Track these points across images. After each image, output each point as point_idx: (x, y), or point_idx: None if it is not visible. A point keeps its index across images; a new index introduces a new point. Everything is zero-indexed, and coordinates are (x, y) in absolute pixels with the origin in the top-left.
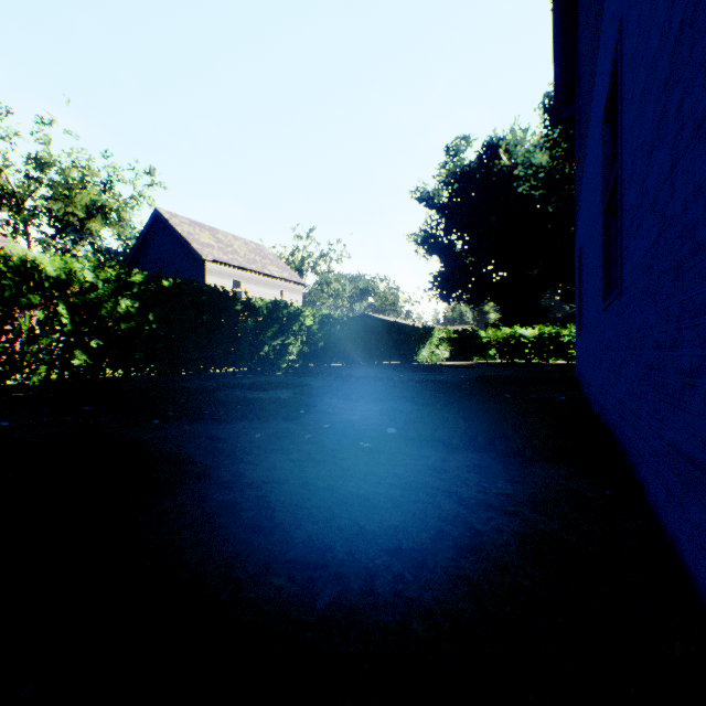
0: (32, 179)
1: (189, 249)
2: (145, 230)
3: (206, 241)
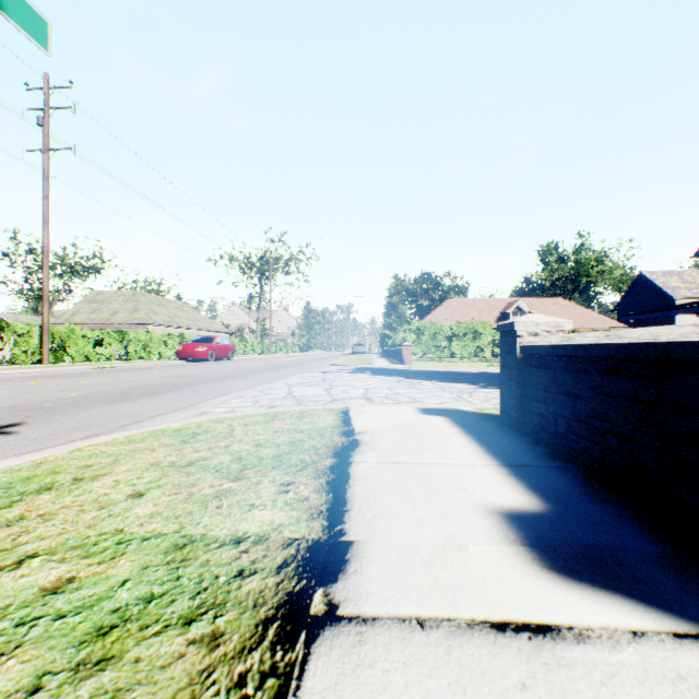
0: (570, 269)
1: (662, 293)
2: (631, 284)
3: (674, 285)
